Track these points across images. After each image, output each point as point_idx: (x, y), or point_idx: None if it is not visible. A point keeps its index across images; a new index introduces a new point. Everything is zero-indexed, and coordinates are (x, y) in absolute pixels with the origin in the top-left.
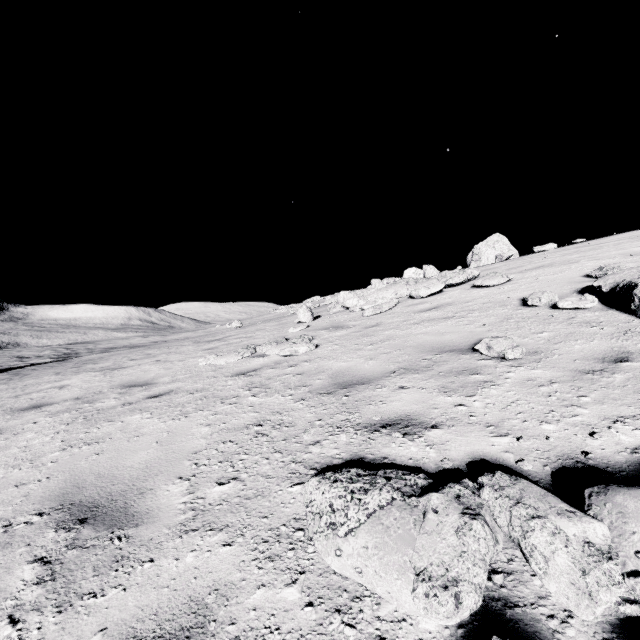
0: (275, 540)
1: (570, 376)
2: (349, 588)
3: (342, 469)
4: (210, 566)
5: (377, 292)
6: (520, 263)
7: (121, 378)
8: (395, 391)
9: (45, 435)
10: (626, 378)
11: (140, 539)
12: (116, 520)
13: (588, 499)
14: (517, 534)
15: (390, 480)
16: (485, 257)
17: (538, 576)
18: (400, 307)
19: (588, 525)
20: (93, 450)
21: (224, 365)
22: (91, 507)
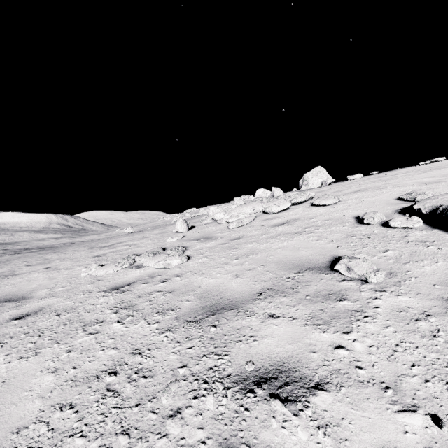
0: None
1: (441, 307)
2: None
3: None
4: None
5: (239, 208)
6: (342, 187)
7: (3, 289)
8: (265, 321)
9: None
10: None
11: None
12: None
13: None
14: None
15: None
16: (311, 182)
17: None
18: (258, 221)
19: None
20: None
21: (103, 276)
22: None
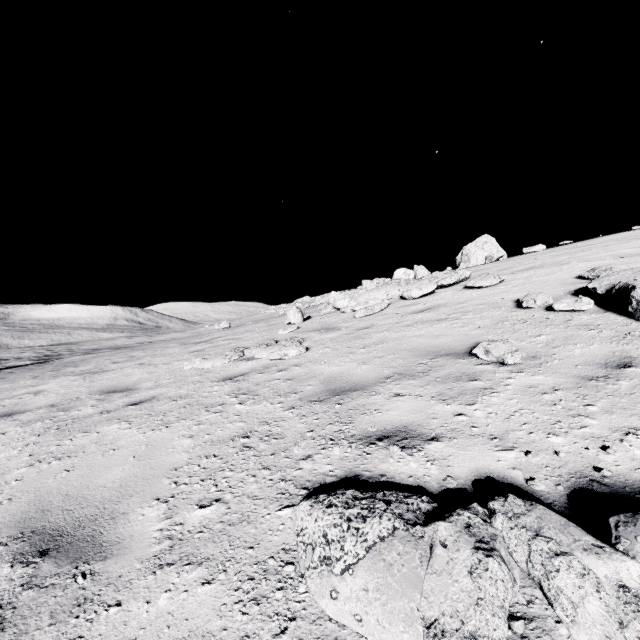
0: (262, 577)
1: (573, 383)
2: (347, 639)
3: (337, 491)
4: (186, 611)
5: (368, 293)
6: (511, 264)
7: (101, 383)
8: (391, 399)
9: (13, 448)
10: (632, 385)
11: (107, 576)
12: (82, 552)
13: (615, 530)
14: (538, 573)
15: (390, 504)
16: (474, 258)
17: (564, 624)
18: (392, 308)
19: (620, 564)
20: (63, 466)
21: (210, 369)
22: (55, 535)
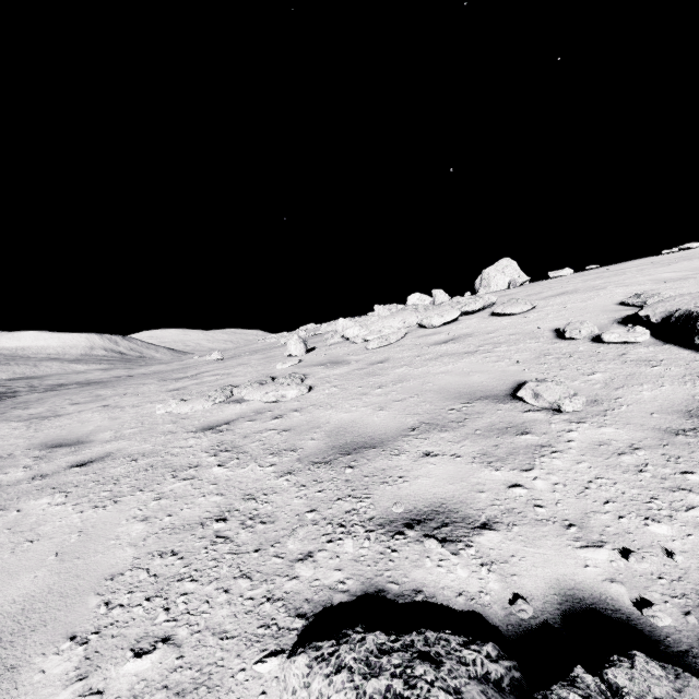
0: None
1: (656, 438)
2: None
3: (350, 633)
4: None
5: (382, 320)
6: (539, 289)
7: (47, 432)
8: (419, 460)
9: None
10: None
11: None
12: None
13: None
14: None
15: (439, 666)
16: (494, 283)
17: None
18: (410, 338)
19: None
20: None
21: (189, 414)
22: None
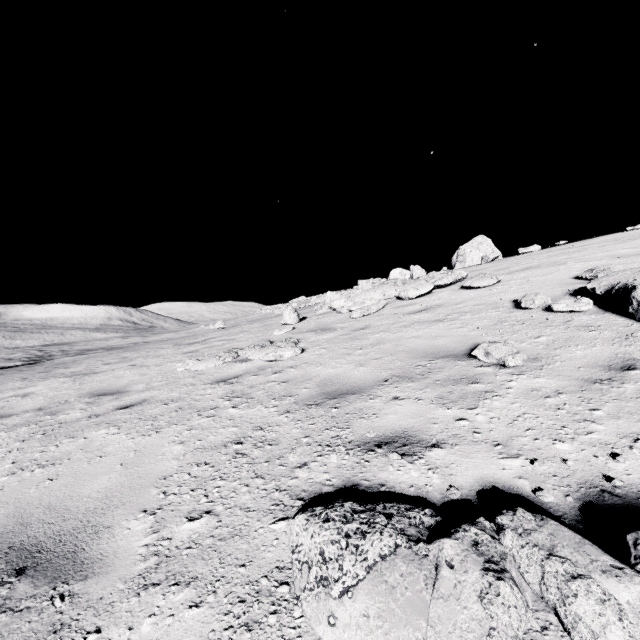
0: (254, 599)
1: (577, 386)
2: None
3: (334, 503)
4: (171, 639)
5: (365, 293)
6: (507, 264)
7: (91, 385)
8: (389, 402)
9: None
10: (638, 388)
11: (87, 598)
12: (61, 570)
13: (634, 549)
14: (553, 597)
15: (391, 518)
16: (470, 258)
17: None
18: (389, 308)
19: None
20: (47, 474)
21: (204, 371)
22: (33, 552)
